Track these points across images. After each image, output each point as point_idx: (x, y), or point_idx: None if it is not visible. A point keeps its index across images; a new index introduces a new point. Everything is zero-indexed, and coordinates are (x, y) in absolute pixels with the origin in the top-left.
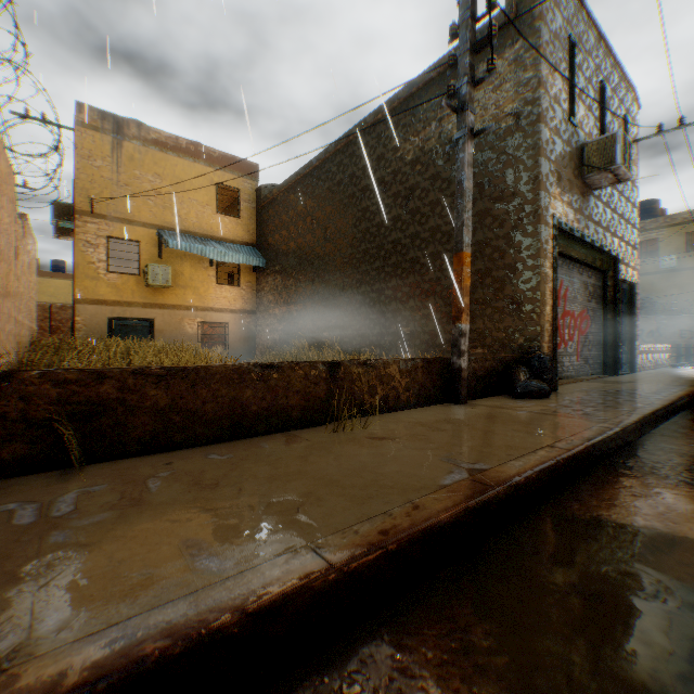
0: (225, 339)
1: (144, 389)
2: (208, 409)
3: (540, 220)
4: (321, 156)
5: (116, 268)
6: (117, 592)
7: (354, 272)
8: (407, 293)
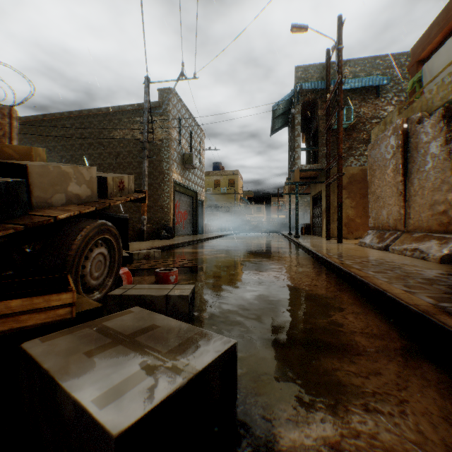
0: None
1: None
2: None
3: (169, 180)
4: (59, 115)
5: None
6: None
7: None
8: None
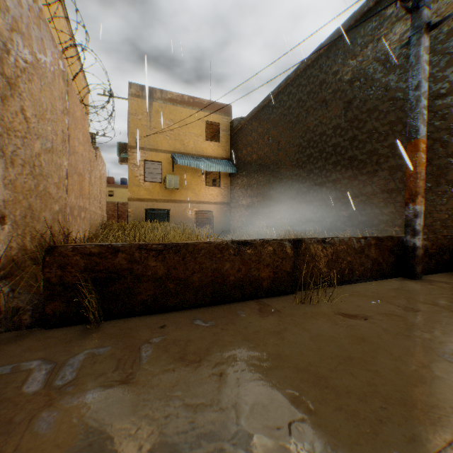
0: (210, 222)
1: (146, 261)
2: (195, 278)
3: None
4: (275, 91)
5: (150, 179)
6: None
7: (300, 171)
8: (345, 184)
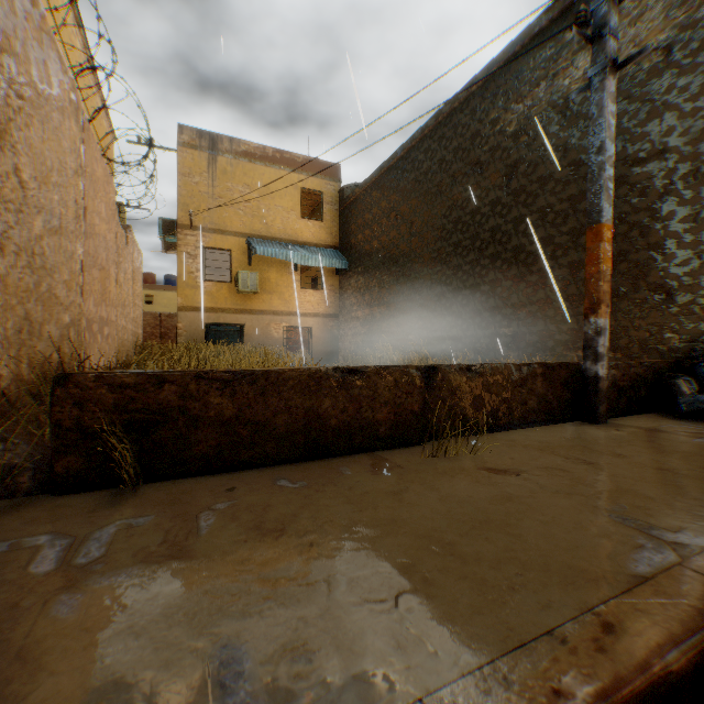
0: (308, 344)
1: (207, 396)
2: (280, 421)
3: (703, 181)
4: (406, 145)
5: (212, 278)
6: None
7: (443, 268)
8: (508, 287)
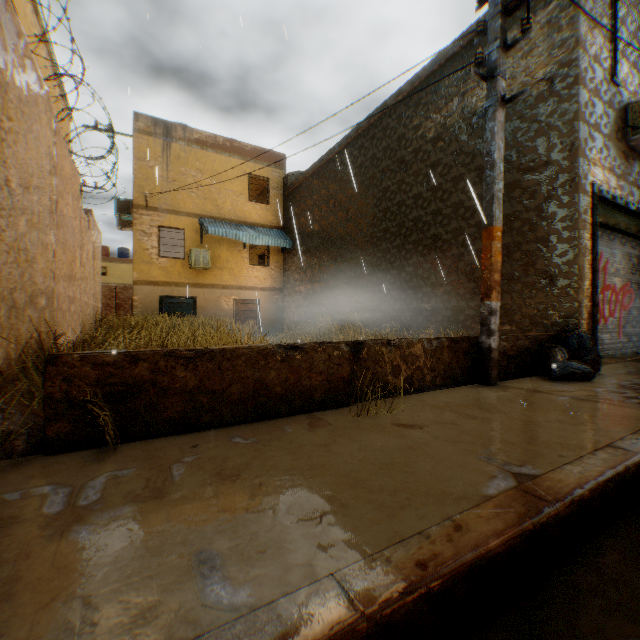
0: (256, 315)
1: (174, 371)
2: (234, 390)
3: (577, 189)
4: (343, 142)
5: (166, 253)
6: (118, 624)
7: (374, 250)
8: (428, 269)
